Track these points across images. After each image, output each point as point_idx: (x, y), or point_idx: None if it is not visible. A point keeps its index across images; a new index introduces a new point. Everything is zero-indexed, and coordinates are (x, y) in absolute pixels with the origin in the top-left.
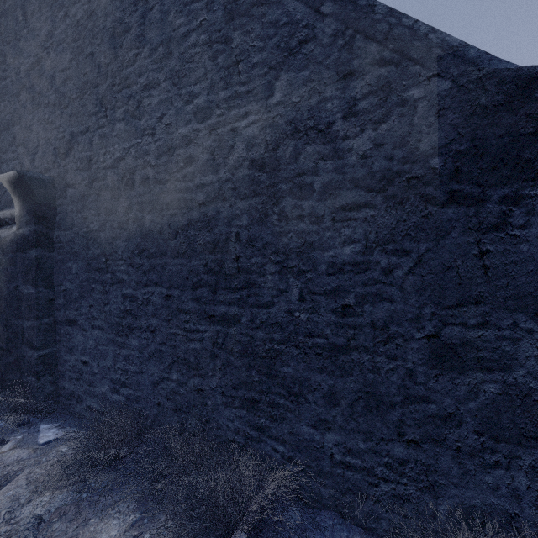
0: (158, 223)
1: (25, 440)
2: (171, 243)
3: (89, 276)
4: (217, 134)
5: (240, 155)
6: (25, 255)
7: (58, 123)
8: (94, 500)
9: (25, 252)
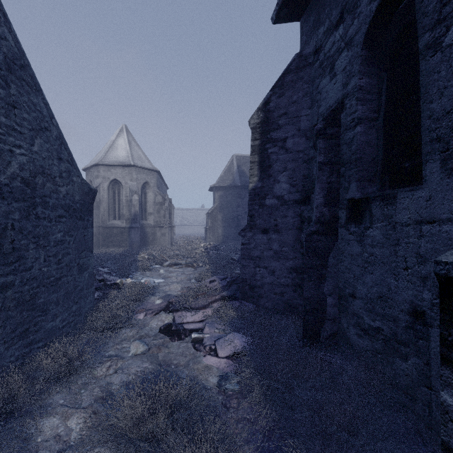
0: None
1: None
2: None
3: None
4: None
5: (16, 171)
6: None
7: None
8: (18, 452)
9: None
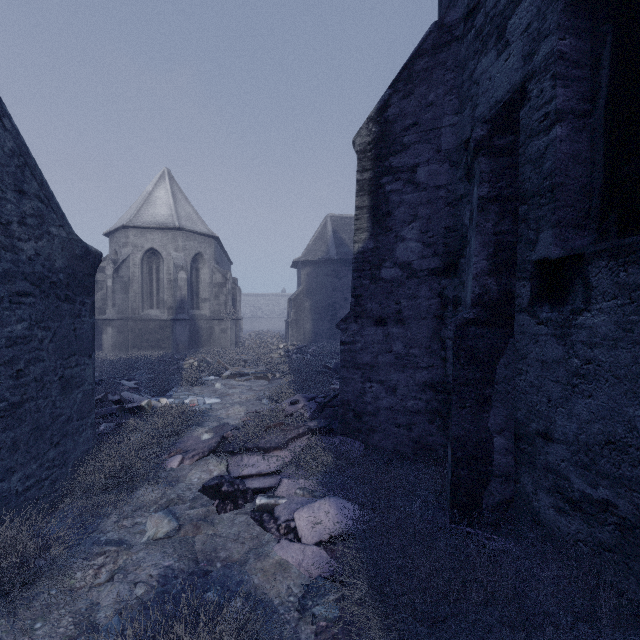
0: None
1: None
2: None
3: None
4: None
5: None
6: None
7: None
8: None
9: None
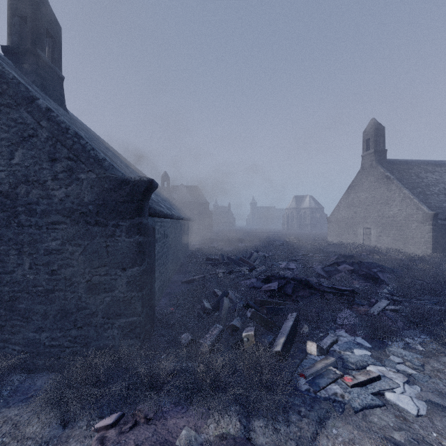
0: None
1: None
2: None
3: None
4: None
5: None
6: None
7: None
8: None
9: None
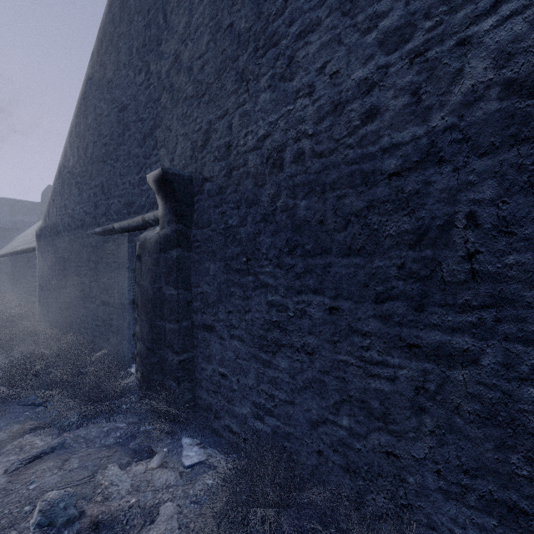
0: (317, 210)
1: (170, 455)
2: (339, 236)
3: (227, 279)
4: (425, 59)
5: (479, 81)
6: (167, 255)
7: (195, 115)
8: None
9: (167, 252)
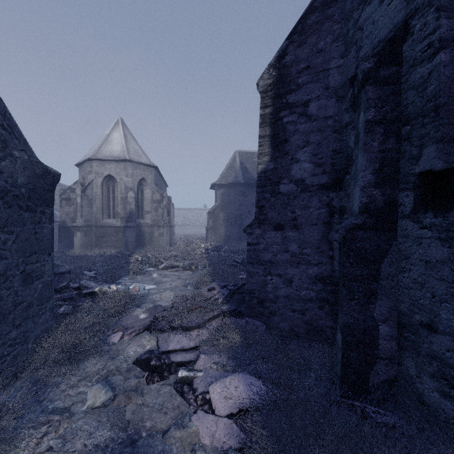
0: None
1: None
2: None
3: None
4: None
5: None
6: None
7: None
8: None
9: None
